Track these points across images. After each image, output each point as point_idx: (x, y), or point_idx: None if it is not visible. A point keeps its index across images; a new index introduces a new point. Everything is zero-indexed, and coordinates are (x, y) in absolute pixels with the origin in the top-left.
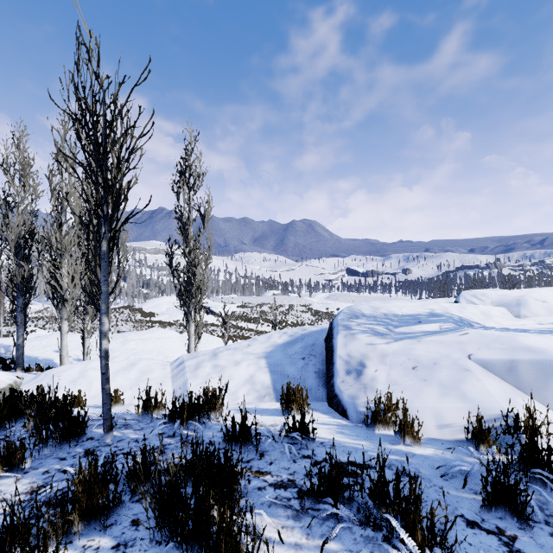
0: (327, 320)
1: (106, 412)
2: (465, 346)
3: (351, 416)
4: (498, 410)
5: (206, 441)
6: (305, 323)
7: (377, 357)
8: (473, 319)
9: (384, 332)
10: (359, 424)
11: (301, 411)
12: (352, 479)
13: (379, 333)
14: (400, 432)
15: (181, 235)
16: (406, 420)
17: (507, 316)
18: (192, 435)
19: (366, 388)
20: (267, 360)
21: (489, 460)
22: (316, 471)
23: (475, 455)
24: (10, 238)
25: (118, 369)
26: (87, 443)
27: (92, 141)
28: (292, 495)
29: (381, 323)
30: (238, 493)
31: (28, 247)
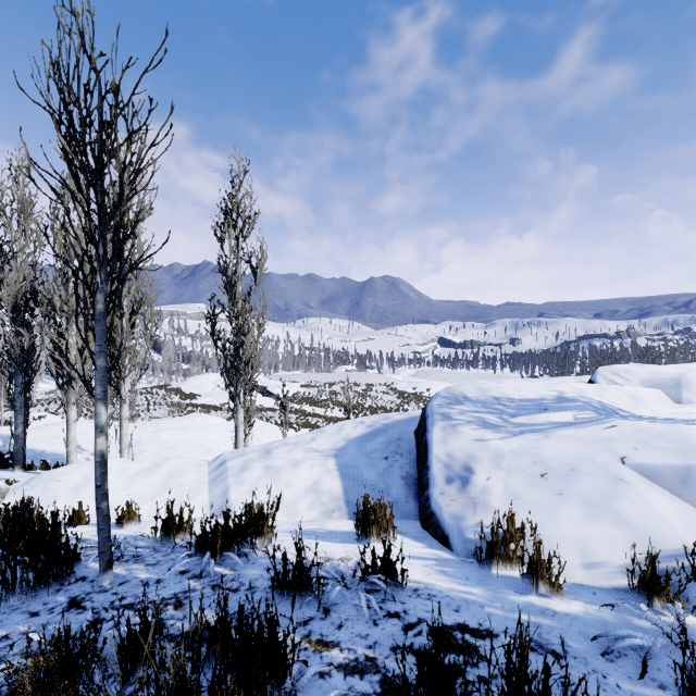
0: (414, 403)
1: (103, 542)
2: (614, 444)
3: (455, 545)
4: (676, 543)
5: (246, 586)
6: (387, 407)
7: (488, 458)
8: (618, 405)
9: (496, 423)
10: (468, 559)
11: (384, 544)
12: (465, 657)
13: (491, 425)
14: (532, 577)
15: (227, 294)
16: (540, 557)
17: (664, 401)
18: (227, 575)
19: (476, 504)
20: (337, 460)
21: (671, 624)
22: (409, 641)
23: (648, 615)
24: (6, 297)
25: (138, 471)
26: (75, 587)
27: (79, 148)
28: (372, 688)
29: (492, 411)
30: (286, 689)
31: (30, 310)
